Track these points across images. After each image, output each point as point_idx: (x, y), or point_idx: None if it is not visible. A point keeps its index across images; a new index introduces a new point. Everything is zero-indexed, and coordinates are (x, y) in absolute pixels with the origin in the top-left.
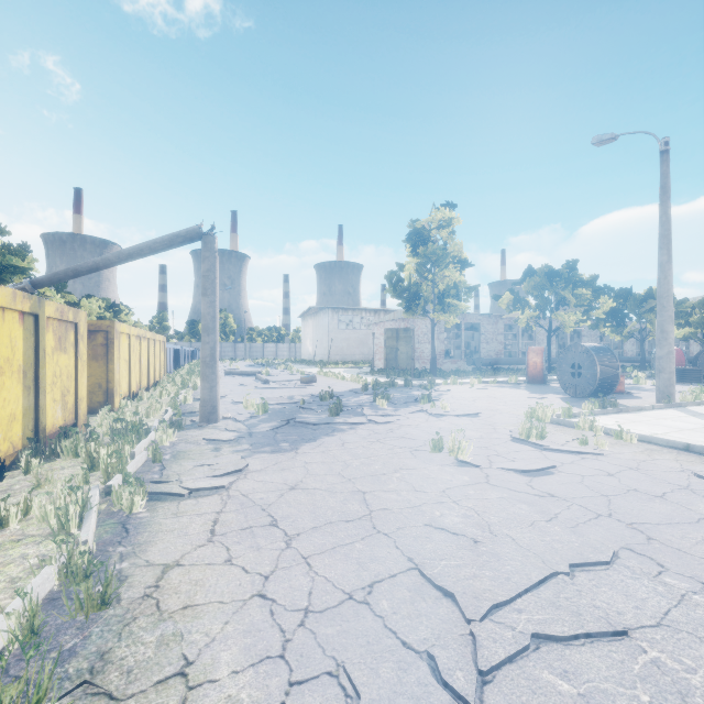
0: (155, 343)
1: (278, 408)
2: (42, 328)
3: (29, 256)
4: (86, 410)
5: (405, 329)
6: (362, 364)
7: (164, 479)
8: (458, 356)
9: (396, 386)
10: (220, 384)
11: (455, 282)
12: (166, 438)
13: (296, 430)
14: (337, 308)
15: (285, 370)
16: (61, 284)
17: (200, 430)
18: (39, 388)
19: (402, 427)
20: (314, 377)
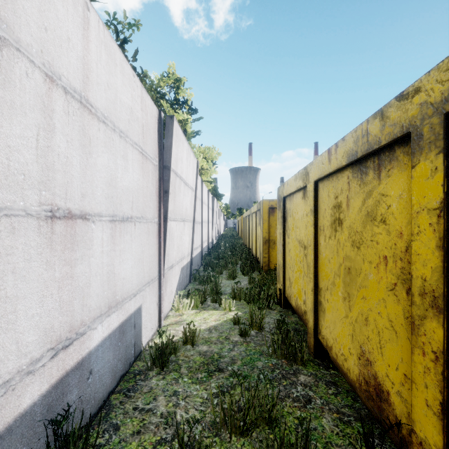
0: None
1: None
2: None
3: None
4: None
5: None
6: None
7: None
8: None
9: None
10: None
11: None
12: None
13: None
14: None
15: None
16: (220, 198)
17: None
18: None
19: None
20: None
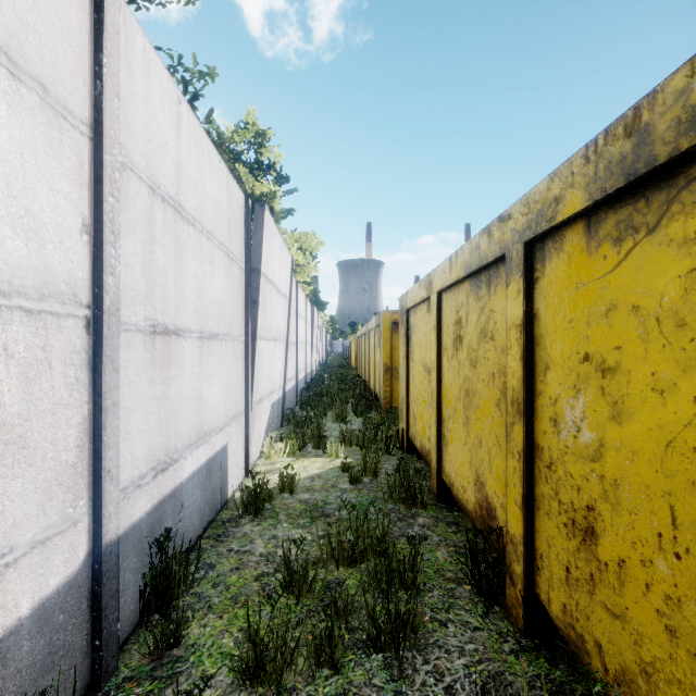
0: None
1: None
2: None
3: None
4: None
5: None
6: None
7: None
8: None
9: None
10: None
11: None
12: None
13: None
14: None
15: None
16: (323, 307)
17: None
18: None
19: None
20: None
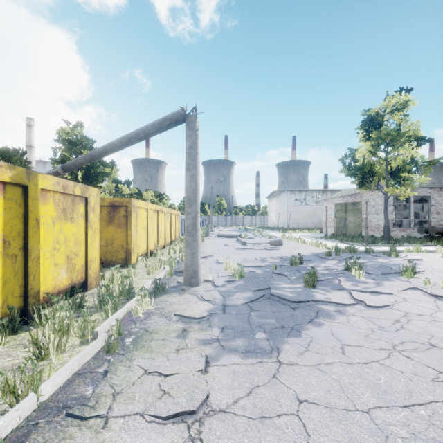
0: (171, 215)
1: (253, 273)
2: (33, 199)
3: (115, 168)
4: (98, 269)
5: (353, 203)
6: (314, 230)
7: (87, 408)
8: (398, 225)
9: (356, 252)
10: (212, 244)
11: (410, 158)
12: (142, 308)
13: (272, 307)
14: (293, 190)
15: (257, 234)
16: (129, 182)
17: (180, 295)
18: (28, 256)
19: (410, 318)
20: (280, 241)
